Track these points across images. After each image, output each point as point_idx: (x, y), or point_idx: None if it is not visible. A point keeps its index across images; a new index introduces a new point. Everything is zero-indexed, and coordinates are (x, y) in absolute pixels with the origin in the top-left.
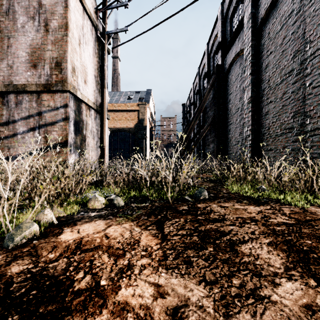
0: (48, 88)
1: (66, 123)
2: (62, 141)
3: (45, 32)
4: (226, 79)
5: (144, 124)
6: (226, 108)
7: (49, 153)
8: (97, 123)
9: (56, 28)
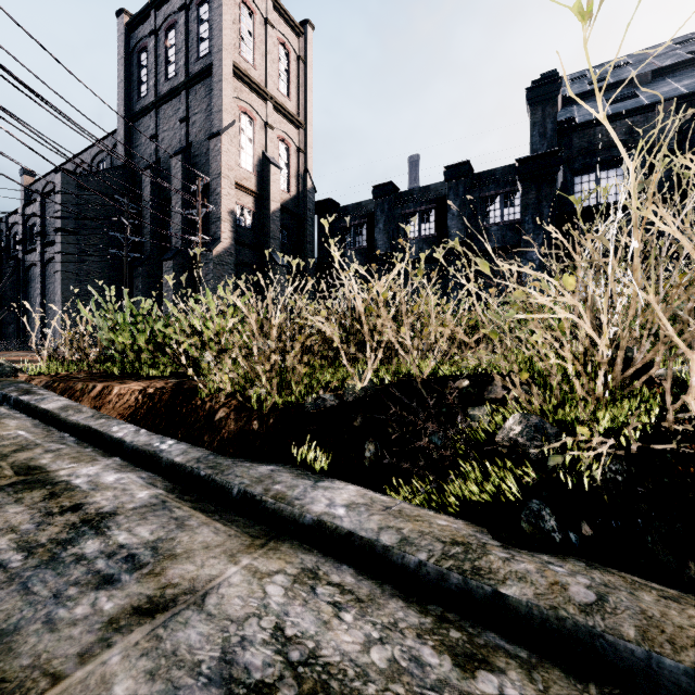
0: None
1: None
2: None
3: None
4: (27, 272)
5: None
6: (27, 296)
7: None
8: None
9: None
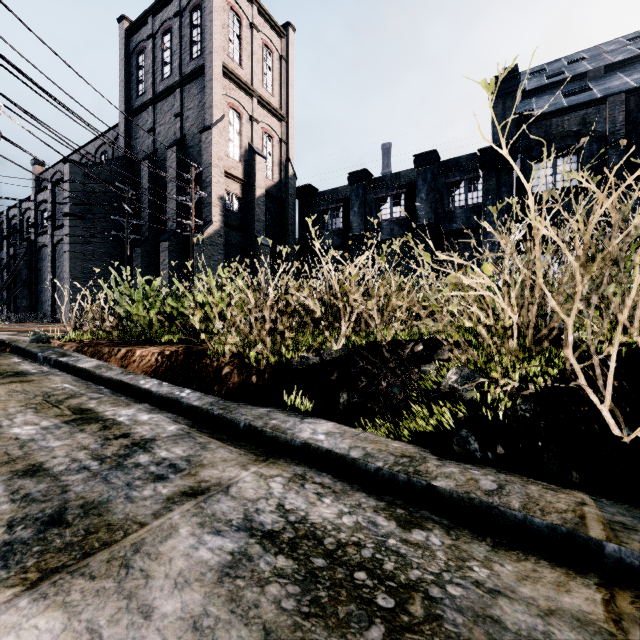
0: None
1: None
2: None
3: None
4: (39, 252)
5: None
6: (39, 274)
7: None
8: None
9: None
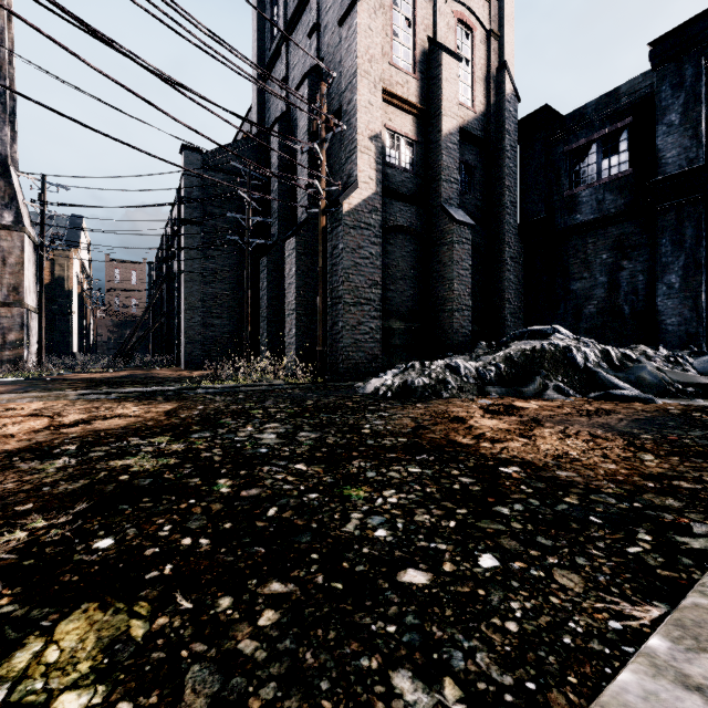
0: (7, 305)
1: (24, 329)
2: (19, 341)
3: (3, 266)
4: (175, 281)
5: (66, 288)
6: (175, 307)
7: (7, 349)
8: (35, 322)
9: (14, 264)
